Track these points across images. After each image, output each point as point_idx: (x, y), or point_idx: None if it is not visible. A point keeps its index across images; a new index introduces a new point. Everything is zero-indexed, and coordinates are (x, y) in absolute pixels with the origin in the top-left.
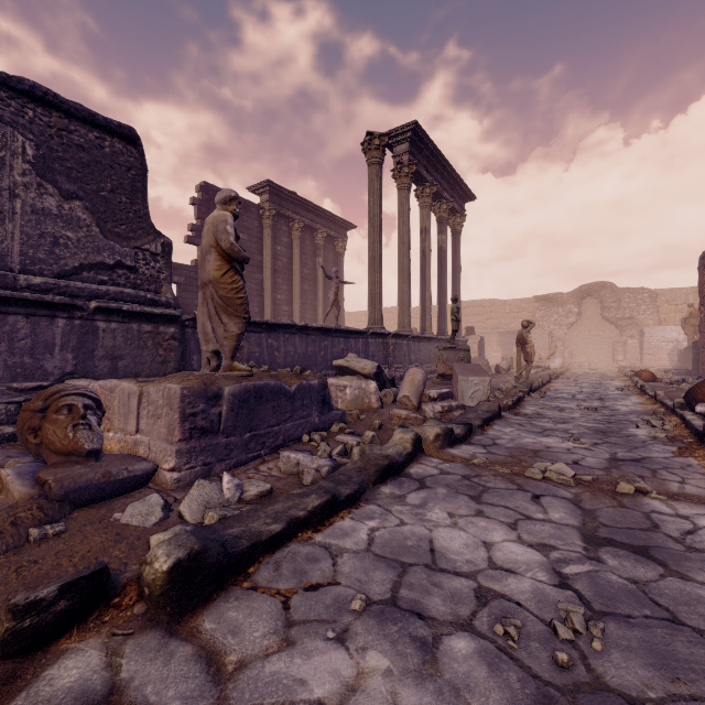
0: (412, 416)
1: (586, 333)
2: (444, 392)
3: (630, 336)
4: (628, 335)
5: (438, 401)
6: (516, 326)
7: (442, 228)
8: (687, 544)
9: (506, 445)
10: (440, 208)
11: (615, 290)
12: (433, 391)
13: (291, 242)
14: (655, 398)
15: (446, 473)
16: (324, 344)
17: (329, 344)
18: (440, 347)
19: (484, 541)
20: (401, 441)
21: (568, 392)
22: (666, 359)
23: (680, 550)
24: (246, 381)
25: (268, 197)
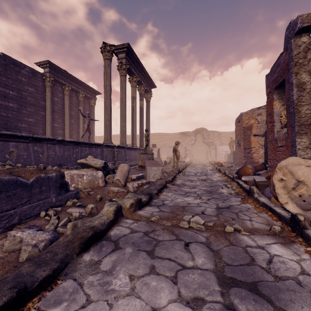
0: (121, 191)
1: (197, 147)
2: (139, 175)
3: (212, 149)
4: (211, 148)
5: (136, 180)
6: (172, 144)
7: (141, 98)
8: (273, 273)
9: (169, 204)
10: (140, 89)
11: (207, 131)
12: (134, 175)
13: (63, 97)
14: (225, 174)
15: (134, 231)
16: (76, 150)
17: (79, 150)
18: (139, 153)
19: (153, 307)
20: (107, 212)
21: (193, 172)
22: (224, 158)
23: (272, 280)
24: None
25: (48, 70)
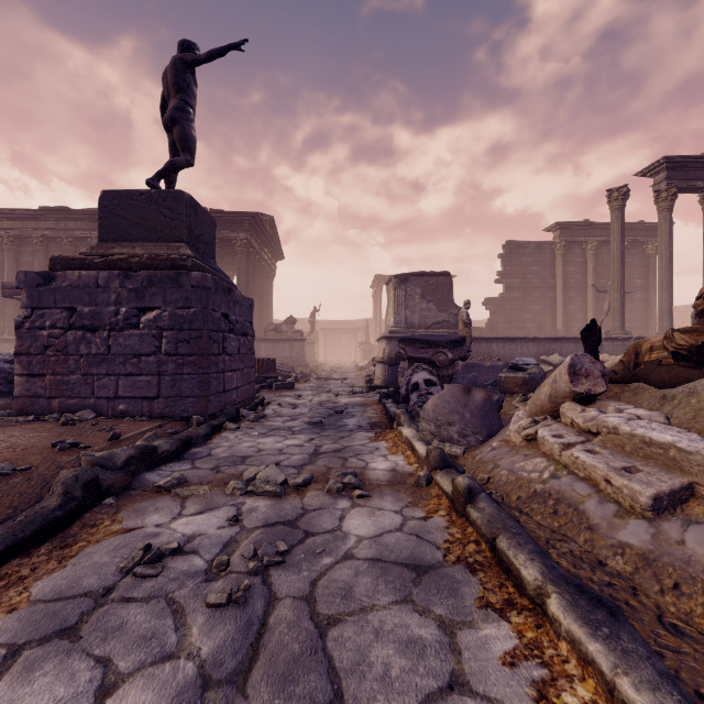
0: None
1: None
2: None
3: None
4: None
5: None
6: None
7: None
8: None
9: None
10: None
11: None
12: None
13: (584, 261)
14: None
15: None
16: (553, 347)
17: (558, 347)
18: None
19: None
20: None
21: None
22: None
23: None
24: (467, 361)
25: (558, 233)
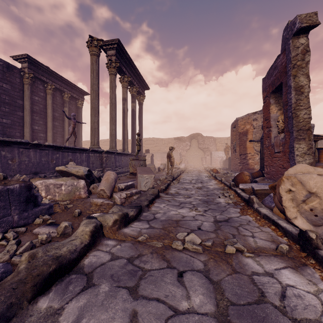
0: (105, 203)
1: (193, 153)
2: (129, 184)
3: (207, 155)
4: (207, 154)
5: (125, 190)
6: (167, 150)
7: (133, 100)
8: (290, 315)
9: (161, 218)
10: (132, 90)
11: (202, 136)
12: (122, 184)
13: (46, 96)
14: (221, 181)
15: (116, 257)
16: (56, 156)
17: (60, 156)
18: (131, 158)
19: None
20: (82, 233)
21: (188, 179)
22: (219, 164)
23: None
24: None
25: (27, 65)
